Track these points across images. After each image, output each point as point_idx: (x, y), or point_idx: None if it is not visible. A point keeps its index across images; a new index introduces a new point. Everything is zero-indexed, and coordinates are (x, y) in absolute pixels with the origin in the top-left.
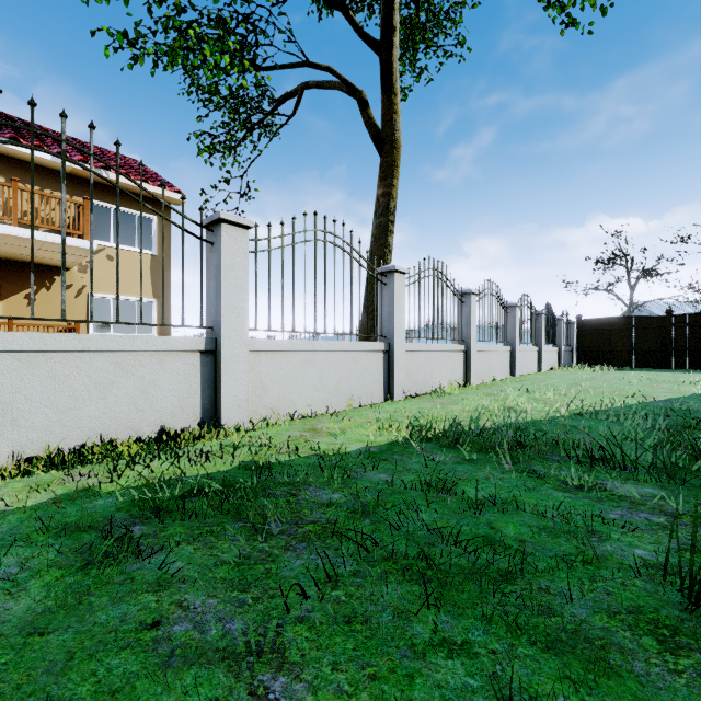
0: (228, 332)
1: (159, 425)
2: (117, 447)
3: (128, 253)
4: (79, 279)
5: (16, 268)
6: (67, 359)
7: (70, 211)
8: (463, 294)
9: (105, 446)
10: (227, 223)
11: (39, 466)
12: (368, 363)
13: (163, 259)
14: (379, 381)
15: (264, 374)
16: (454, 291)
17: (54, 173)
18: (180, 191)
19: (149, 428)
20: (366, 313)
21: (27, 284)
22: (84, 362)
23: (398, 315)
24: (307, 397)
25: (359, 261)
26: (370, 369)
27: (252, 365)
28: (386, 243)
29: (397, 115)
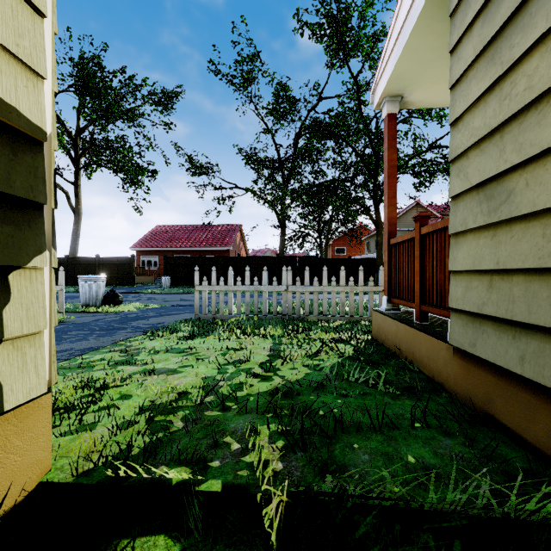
0: None
1: None
2: None
3: None
4: None
5: None
6: None
7: None
8: None
9: None
10: None
11: None
12: None
13: None
14: None
15: None
16: None
17: None
18: None
19: None
20: None
21: None
22: None
23: None
24: None
25: None
26: None
27: None
28: (76, 244)
29: (80, 205)
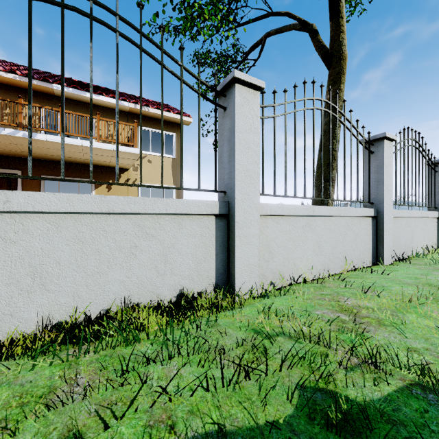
0: (240, 195)
1: (178, 289)
2: (137, 318)
3: (159, 158)
4: (133, 175)
5: (102, 170)
6: (93, 221)
7: (127, 131)
8: (436, 163)
9: (121, 324)
10: (240, 84)
11: (58, 340)
12: (359, 228)
13: (181, 122)
14: (368, 246)
15: (270, 238)
16: (428, 161)
17: (120, 112)
18: (188, 115)
19: (169, 292)
20: (317, 190)
21: (107, 179)
22: (109, 224)
23: (386, 182)
24: (307, 261)
25: (350, 129)
26: (361, 234)
27: (260, 229)
28: (334, 135)
29: (343, 34)
